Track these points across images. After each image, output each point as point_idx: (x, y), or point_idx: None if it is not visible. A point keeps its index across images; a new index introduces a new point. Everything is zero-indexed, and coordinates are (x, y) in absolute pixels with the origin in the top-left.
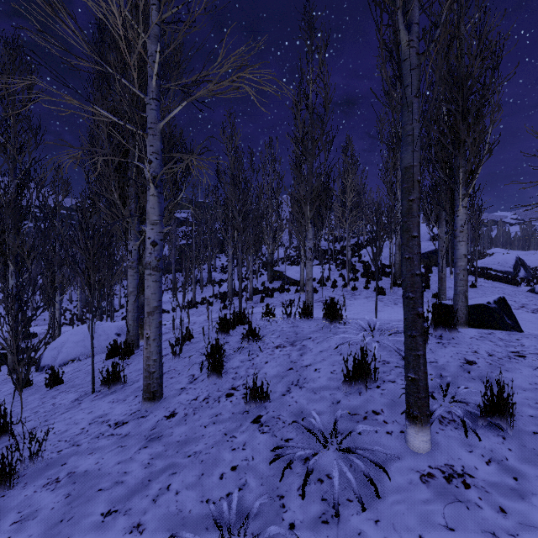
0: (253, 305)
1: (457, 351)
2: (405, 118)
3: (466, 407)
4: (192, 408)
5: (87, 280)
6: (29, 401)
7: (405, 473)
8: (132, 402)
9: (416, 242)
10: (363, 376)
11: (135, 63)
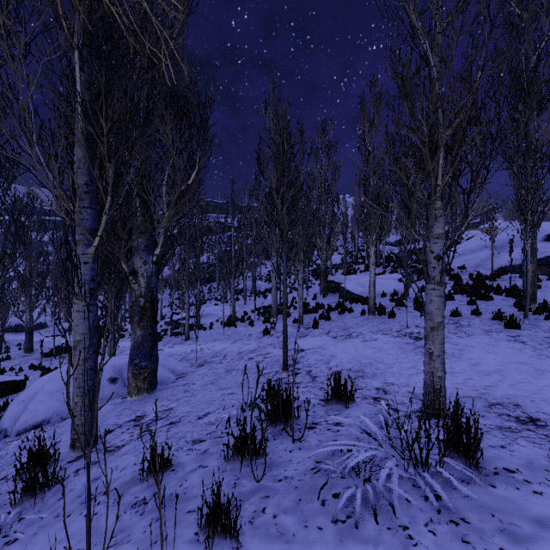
0: (303, 332)
1: None
2: None
3: None
4: None
5: None
6: None
7: None
8: None
9: None
10: None
11: None
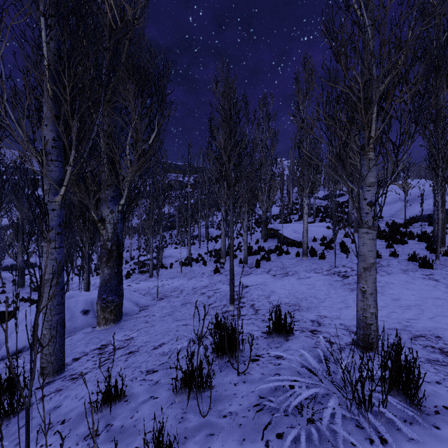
0: (247, 270)
1: None
2: None
3: None
4: None
5: None
6: None
7: None
8: None
9: None
10: None
11: None
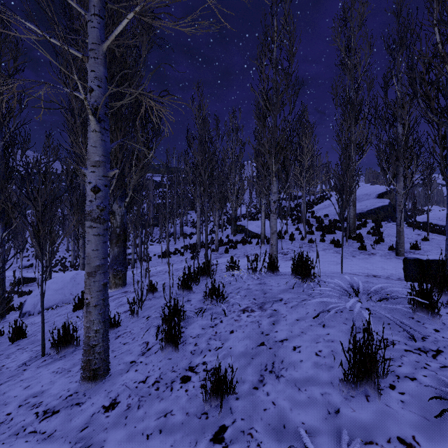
0: (218, 256)
1: None
2: None
3: None
4: (138, 397)
5: (36, 233)
6: None
7: None
8: (74, 376)
9: None
10: (372, 372)
11: None
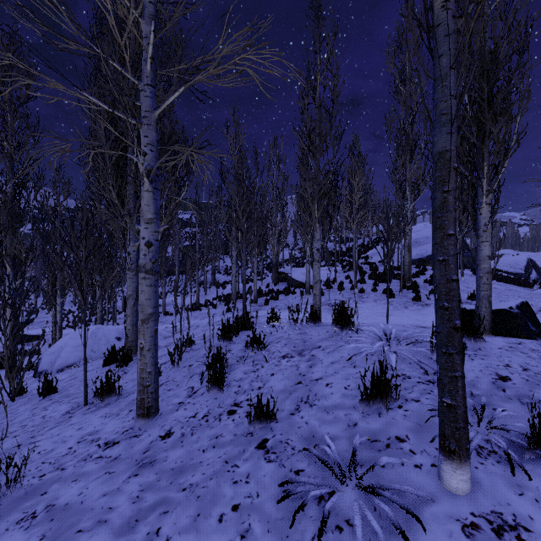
0: (257, 308)
1: (487, 365)
2: (438, 95)
3: (507, 434)
4: (190, 428)
5: (79, 283)
6: (20, 412)
7: (443, 522)
8: (125, 417)
9: (452, 241)
10: (383, 394)
11: (127, 43)
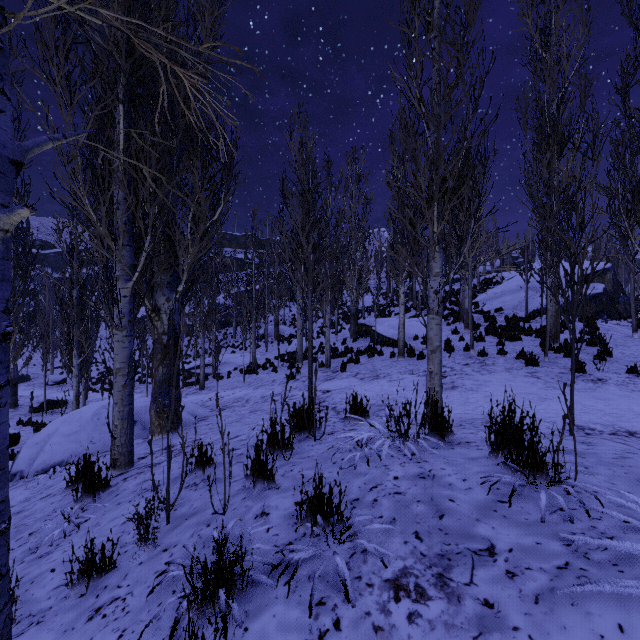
0: (330, 375)
1: None
2: None
3: None
4: None
5: None
6: None
7: None
8: None
9: None
10: None
11: None
